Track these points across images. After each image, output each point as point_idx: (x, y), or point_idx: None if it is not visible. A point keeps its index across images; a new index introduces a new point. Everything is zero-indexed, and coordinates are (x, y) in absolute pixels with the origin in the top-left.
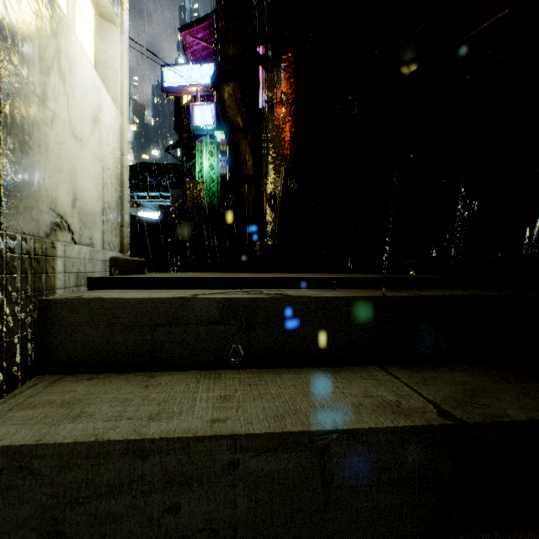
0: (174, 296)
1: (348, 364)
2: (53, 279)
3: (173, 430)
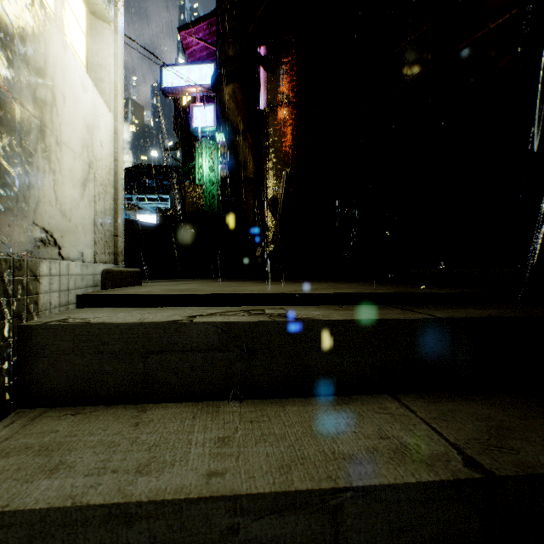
0: (169, 320)
1: (358, 393)
2: (36, 300)
3: (164, 489)
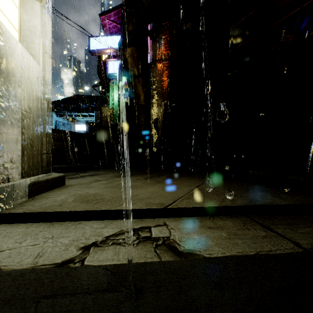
0: (61, 261)
1: None
2: None
3: None
